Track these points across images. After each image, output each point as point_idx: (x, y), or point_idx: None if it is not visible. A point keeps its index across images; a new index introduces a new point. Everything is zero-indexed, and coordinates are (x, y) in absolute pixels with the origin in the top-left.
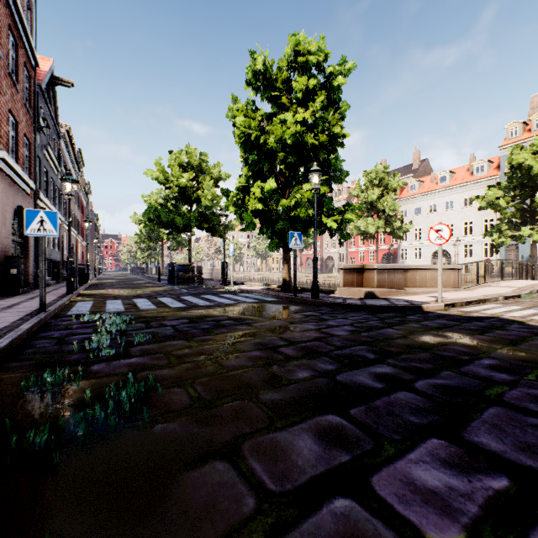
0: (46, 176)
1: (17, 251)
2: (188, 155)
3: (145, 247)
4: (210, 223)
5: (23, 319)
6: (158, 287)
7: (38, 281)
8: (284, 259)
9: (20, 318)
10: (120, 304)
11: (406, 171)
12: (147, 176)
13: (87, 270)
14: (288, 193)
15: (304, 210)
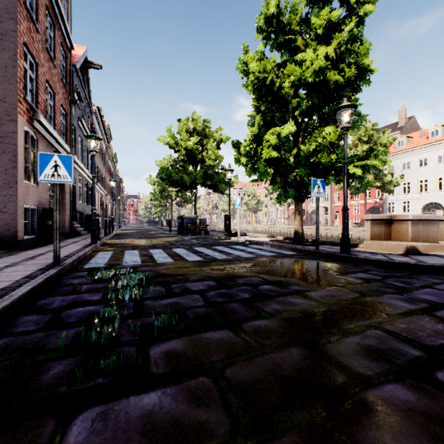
0: (81, 144)
1: None
2: (194, 122)
3: (157, 204)
4: (213, 180)
5: (31, 275)
6: (170, 238)
7: (73, 231)
8: (296, 210)
9: (29, 274)
10: (137, 256)
11: (391, 129)
12: (160, 141)
13: (112, 222)
14: (301, 141)
15: (326, 155)
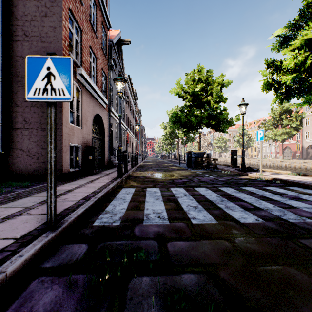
0: (117, 100)
1: (98, 144)
2: (199, 73)
3: (167, 143)
4: (216, 120)
5: None
6: (183, 171)
7: (110, 163)
8: None
9: None
10: (160, 200)
11: None
12: (171, 93)
13: (137, 156)
14: None
15: None
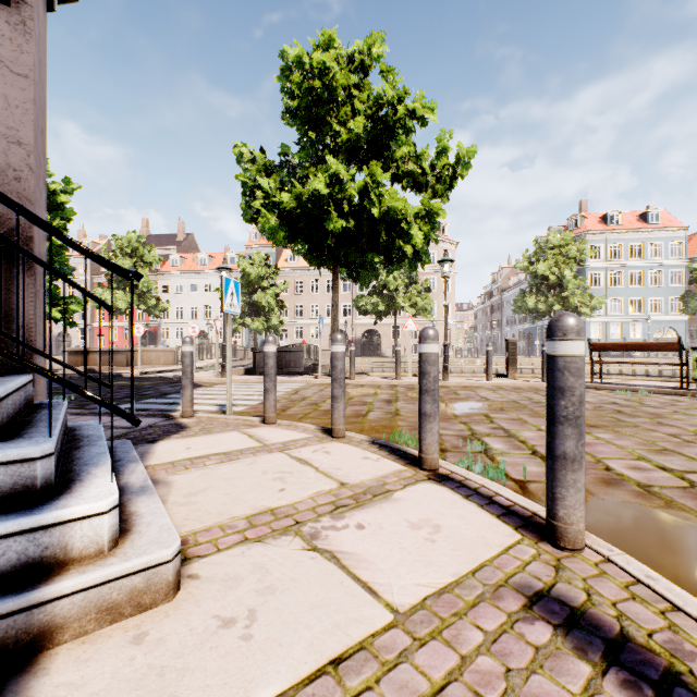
0: None
1: None
2: None
3: None
4: None
5: None
6: None
7: None
8: None
9: None
10: None
11: (171, 241)
12: None
13: None
14: None
15: None
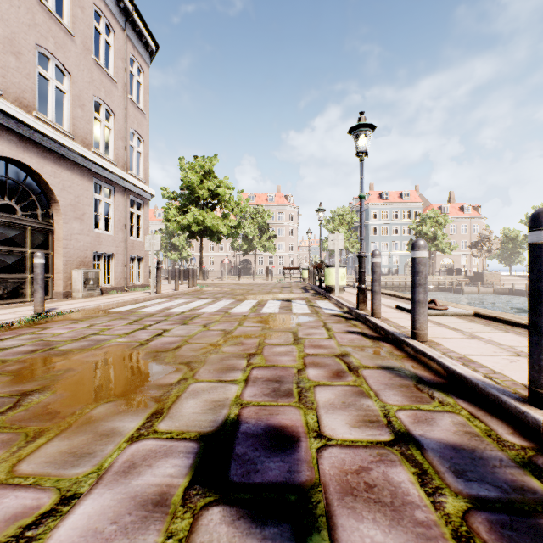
0: None
1: None
2: None
3: None
4: None
5: None
6: None
7: None
8: None
9: None
10: None
11: None
12: None
13: None
14: None
15: None
